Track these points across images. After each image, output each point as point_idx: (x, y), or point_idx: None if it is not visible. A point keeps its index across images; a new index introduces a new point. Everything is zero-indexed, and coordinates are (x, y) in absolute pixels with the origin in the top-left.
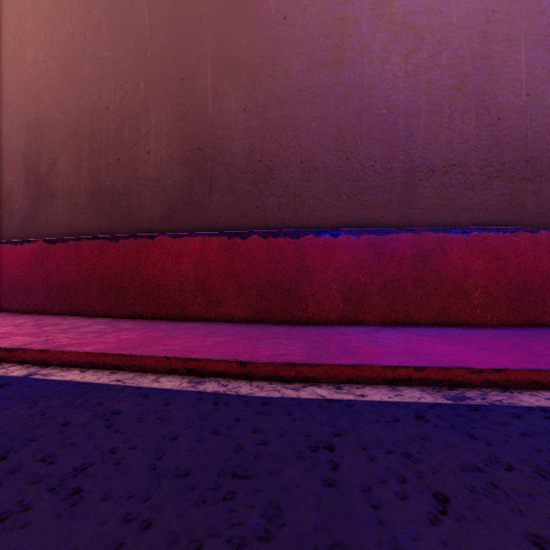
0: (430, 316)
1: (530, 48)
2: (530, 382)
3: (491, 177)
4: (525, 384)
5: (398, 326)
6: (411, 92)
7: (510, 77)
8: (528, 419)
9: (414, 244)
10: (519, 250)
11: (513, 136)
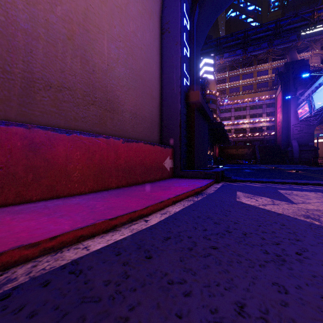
0: (40, 193)
1: (109, 41)
2: (78, 237)
3: (89, 103)
4: (75, 240)
5: (7, 206)
6: (31, 18)
7: (99, 50)
8: (52, 284)
9: (25, 137)
10: (100, 147)
11: (101, 84)
